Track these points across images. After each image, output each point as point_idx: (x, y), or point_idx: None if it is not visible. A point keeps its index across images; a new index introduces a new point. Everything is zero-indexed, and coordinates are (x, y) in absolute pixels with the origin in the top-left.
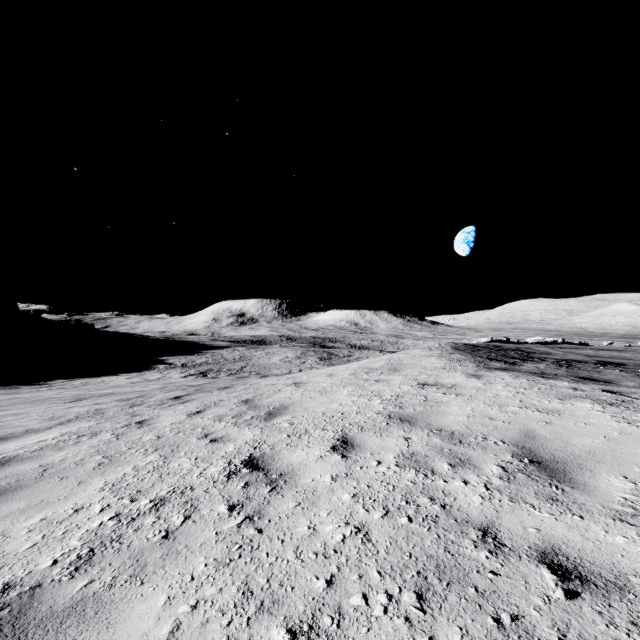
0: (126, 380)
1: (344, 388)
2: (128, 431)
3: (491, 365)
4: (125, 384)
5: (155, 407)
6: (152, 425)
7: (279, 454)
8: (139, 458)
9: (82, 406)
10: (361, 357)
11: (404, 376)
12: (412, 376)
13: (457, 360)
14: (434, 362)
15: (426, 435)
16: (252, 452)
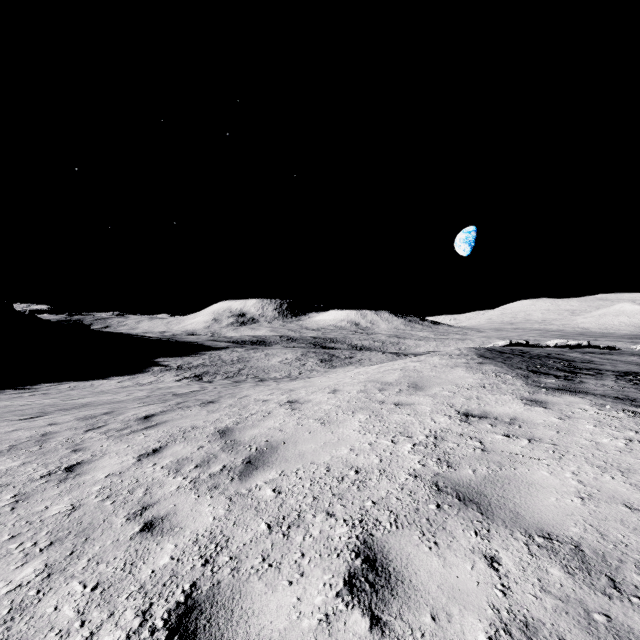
0: (116, 384)
1: (354, 416)
2: (39, 490)
3: (543, 382)
4: (114, 389)
5: (112, 434)
6: (80, 477)
7: (244, 594)
8: (8, 570)
9: (30, 428)
10: (363, 359)
11: (432, 398)
12: (444, 398)
13: (494, 374)
14: (464, 376)
15: (527, 552)
16: (197, 577)
